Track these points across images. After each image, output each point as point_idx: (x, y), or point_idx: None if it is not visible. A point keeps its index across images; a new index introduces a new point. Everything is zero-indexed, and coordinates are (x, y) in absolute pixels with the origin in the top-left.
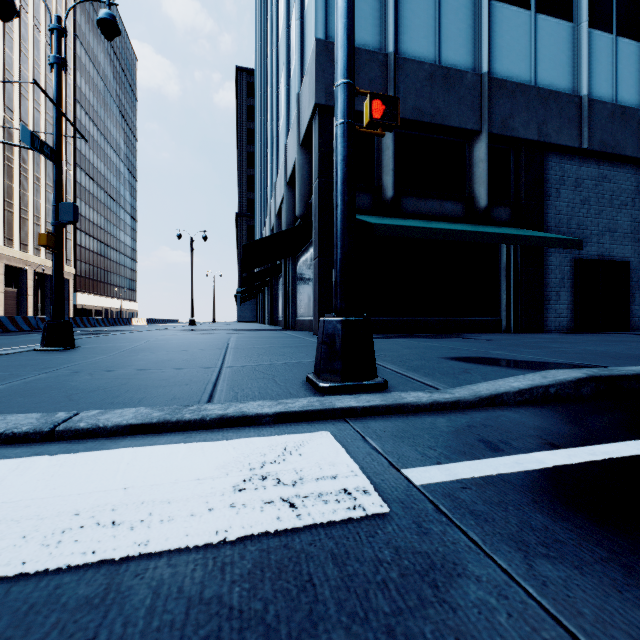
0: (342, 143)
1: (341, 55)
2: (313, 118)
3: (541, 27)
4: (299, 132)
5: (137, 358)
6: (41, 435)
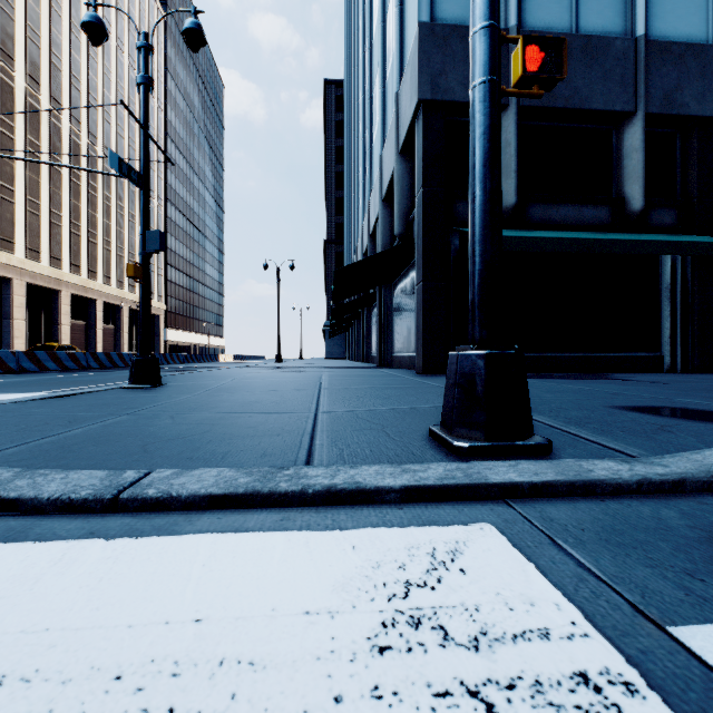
0: (483, 110)
1: None
2: (415, 118)
3: None
4: (398, 137)
5: (222, 398)
6: (102, 504)
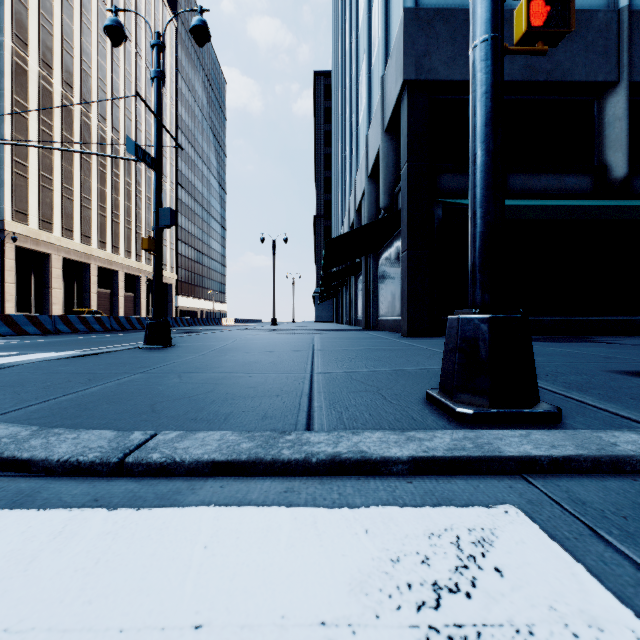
0: (485, 68)
1: None
2: (400, 98)
3: None
4: (383, 118)
5: (225, 359)
6: (108, 467)
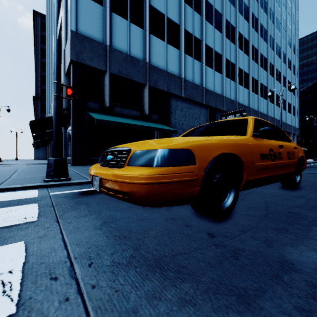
0: (55, 101)
1: (55, 73)
2: (70, 65)
3: (169, 49)
4: (65, 68)
5: None
6: None
